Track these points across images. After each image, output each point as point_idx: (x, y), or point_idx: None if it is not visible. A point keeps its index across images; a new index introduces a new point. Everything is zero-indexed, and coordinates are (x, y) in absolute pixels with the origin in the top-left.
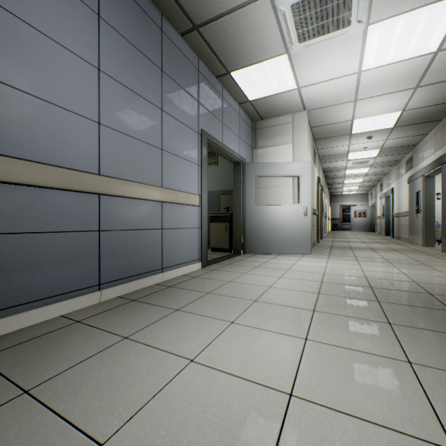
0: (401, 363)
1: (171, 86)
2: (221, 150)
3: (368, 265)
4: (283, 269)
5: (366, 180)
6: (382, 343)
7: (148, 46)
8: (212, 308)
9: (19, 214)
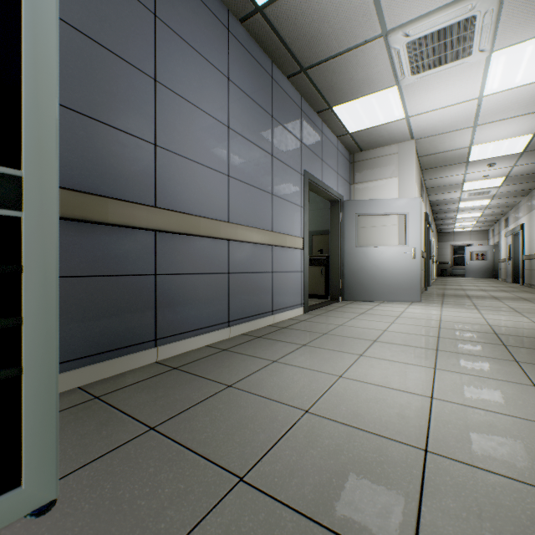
0: (526, 386)
1: (279, 131)
2: (321, 189)
3: (491, 313)
4: (393, 316)
5: (486, 214)
6: (509, 374)
7: (262, 96)
8: (335, 345)
9: (181, 259)
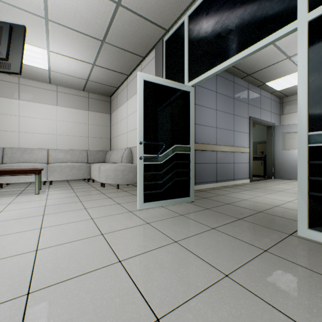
0: None
1: (236, 103)
2: (259, 123)
3: None
4: None
5: None
6: None
7: (229, 92)
8: (260, 191)
9: (202, 158)
